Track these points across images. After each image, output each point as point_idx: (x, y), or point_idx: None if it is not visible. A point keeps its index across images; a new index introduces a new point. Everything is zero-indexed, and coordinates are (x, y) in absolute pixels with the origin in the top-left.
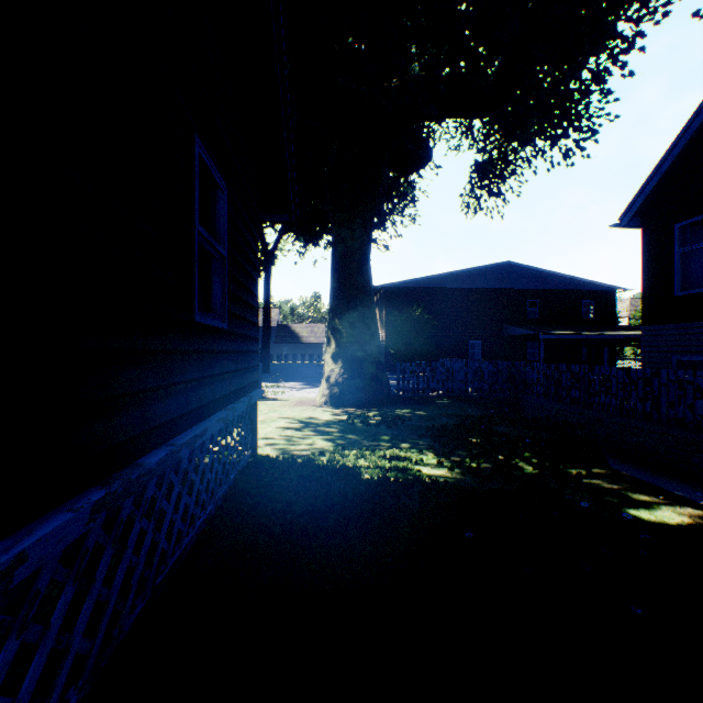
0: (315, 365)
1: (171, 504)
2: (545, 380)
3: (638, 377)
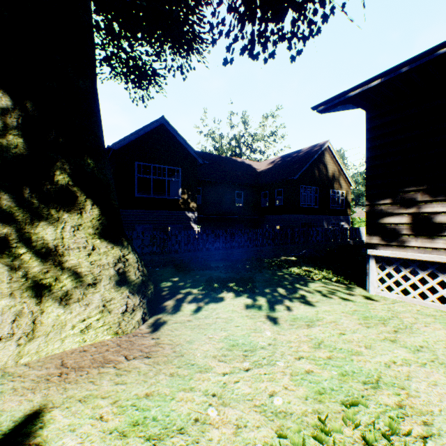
0: None
1: None
2: None
3: (172, 235)
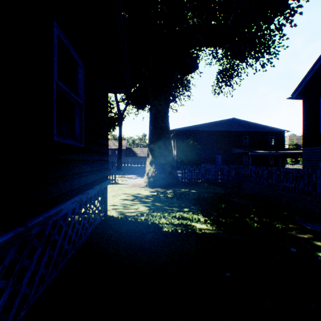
0: (143, 166)
1: (33, 261)
2: (254, 174)
3: (304, 173)
